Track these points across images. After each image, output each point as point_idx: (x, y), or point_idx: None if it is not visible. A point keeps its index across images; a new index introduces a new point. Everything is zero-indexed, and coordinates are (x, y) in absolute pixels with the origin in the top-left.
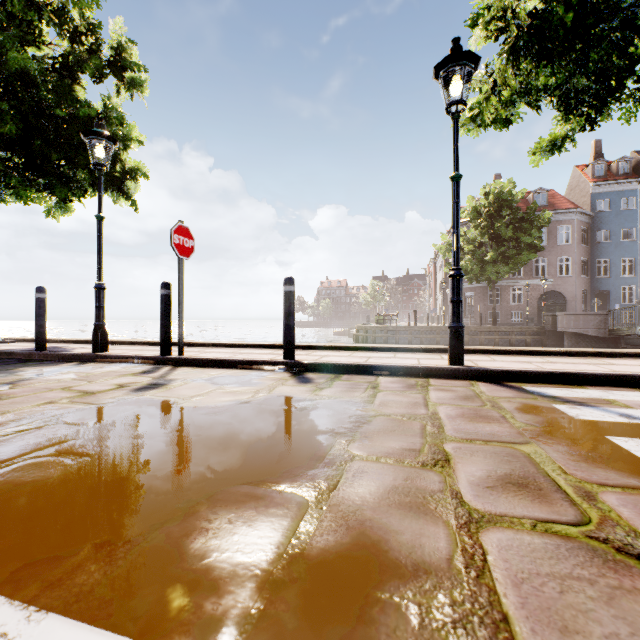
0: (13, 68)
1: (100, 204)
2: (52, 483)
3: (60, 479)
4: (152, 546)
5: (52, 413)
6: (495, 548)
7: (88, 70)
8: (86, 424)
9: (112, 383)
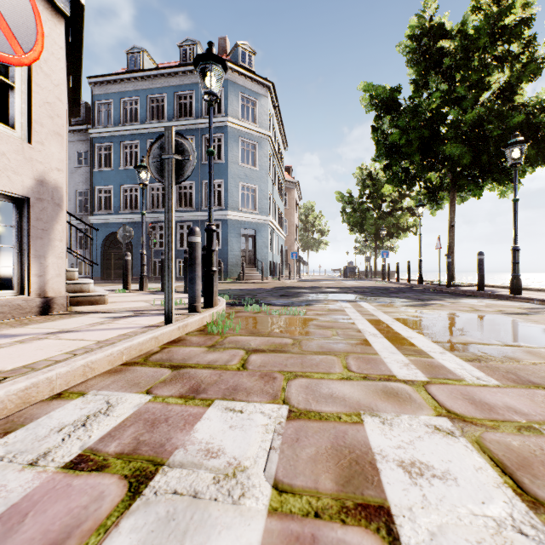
0: (467, 124)
1: (514, 191)
2: (433, 323)
3: (436, 323)
4: (441, 334)
5: (453, 312)
6: (544, 366)
7: (523, 80)
8: (460, 317)
9: (497, 309)
